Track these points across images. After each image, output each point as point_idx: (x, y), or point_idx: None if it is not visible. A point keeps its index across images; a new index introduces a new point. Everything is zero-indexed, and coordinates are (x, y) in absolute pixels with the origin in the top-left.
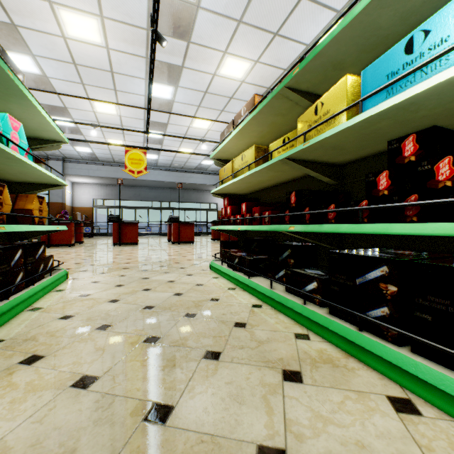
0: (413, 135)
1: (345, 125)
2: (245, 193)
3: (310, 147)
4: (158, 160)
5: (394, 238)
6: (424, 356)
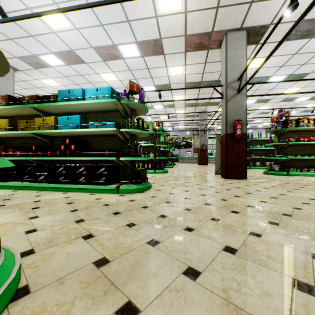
0: (68, 139)
1: (53, 131)
2: None
3: (42, 132)
4: None
5: (68, 161)
6: (70, 184)
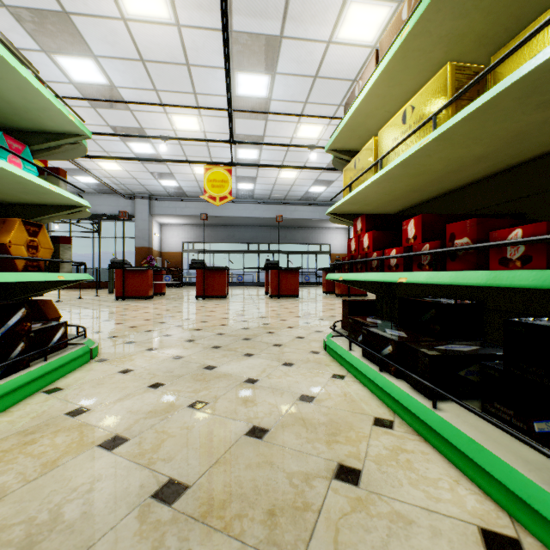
0: None
1: None
2: (394, 210)
3: None
4: (254, 191)
5: None
6: None
